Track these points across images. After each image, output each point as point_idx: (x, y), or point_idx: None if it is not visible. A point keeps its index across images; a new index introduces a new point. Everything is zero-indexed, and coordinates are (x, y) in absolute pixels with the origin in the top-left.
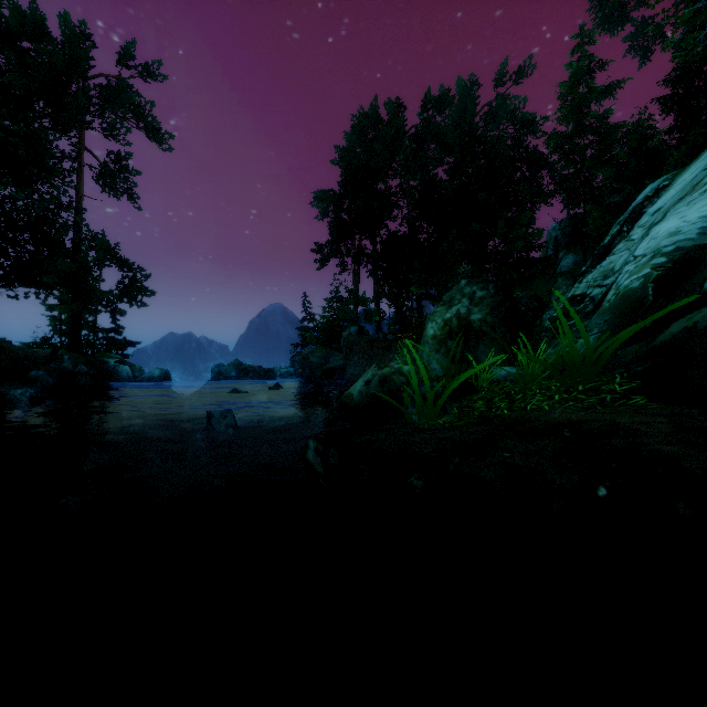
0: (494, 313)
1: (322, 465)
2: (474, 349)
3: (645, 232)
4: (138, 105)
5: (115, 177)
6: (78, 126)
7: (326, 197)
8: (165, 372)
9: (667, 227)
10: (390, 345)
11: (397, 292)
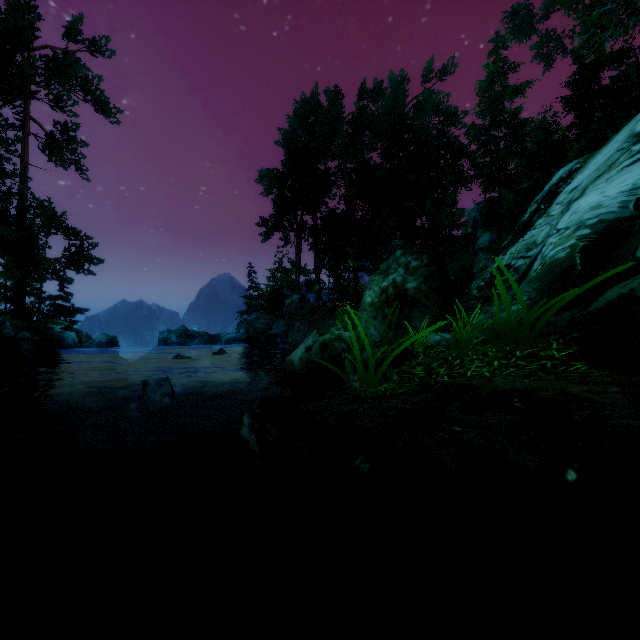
0: (427, 281)
1: (257, 443)
2: (409, 316)
3: (565, 208)
4: (85, 78)
5: (62, 147)
6: (23, 95)
7: (270, 175)
8: (112, 338)
9: (588, 201)
10: (330, 312)
11: (335, 264)
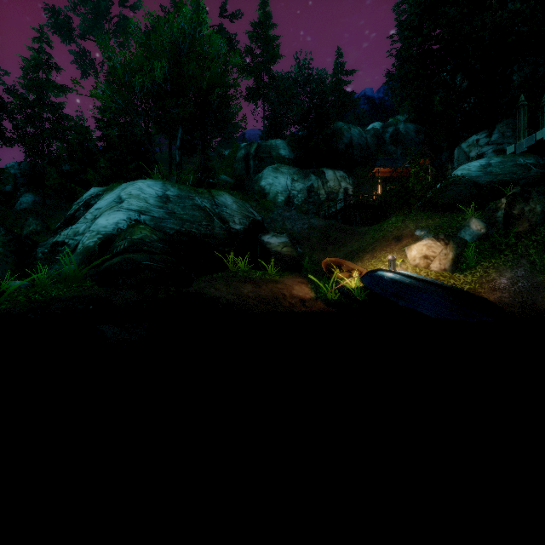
0: (6, 247)
1: None
2: None
3: (93, 219)
4: None
5: None
6: None
7: None
8: None
9: (103, 222)
10: None
11: None
